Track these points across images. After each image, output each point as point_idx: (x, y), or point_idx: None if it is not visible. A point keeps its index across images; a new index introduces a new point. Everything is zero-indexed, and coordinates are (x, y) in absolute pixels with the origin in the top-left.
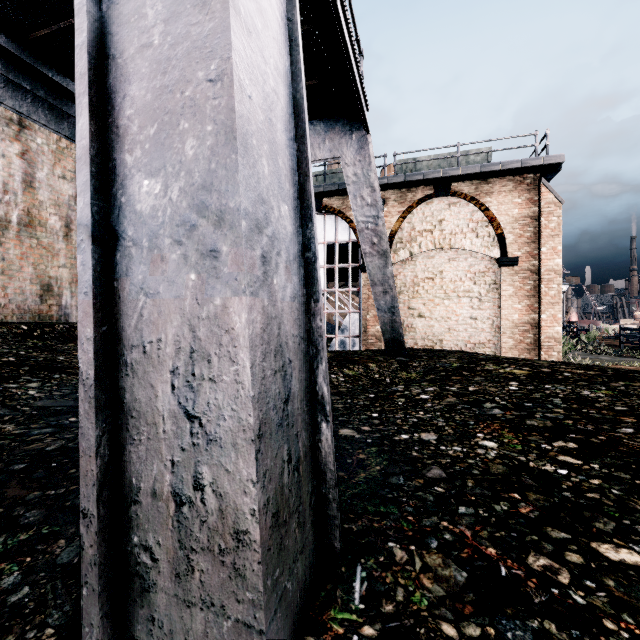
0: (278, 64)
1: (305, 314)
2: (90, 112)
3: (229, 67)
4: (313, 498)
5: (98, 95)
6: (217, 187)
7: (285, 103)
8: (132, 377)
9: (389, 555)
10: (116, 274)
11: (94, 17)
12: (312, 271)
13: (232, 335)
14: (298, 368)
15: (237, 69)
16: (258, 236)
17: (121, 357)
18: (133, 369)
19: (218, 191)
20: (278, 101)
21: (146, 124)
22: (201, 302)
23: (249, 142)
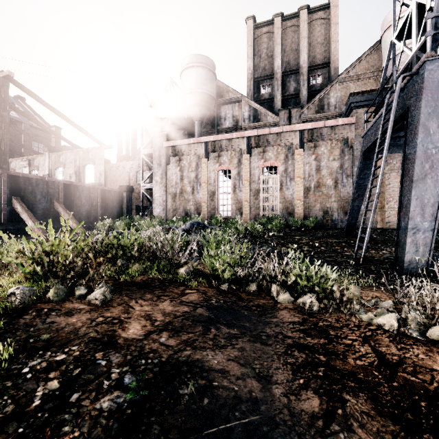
0: (431, 194)
1: (430, 240)
2: (398, 213)
3: (410, 209)
4: (423, 266)
5: (400, 210)
6: (407, 225)
7: (433, 201)
8: (399, 245)
9: (435, 278)
10: (399, 233)
11: (400, 198)
12: (433, 232)
13: (405, 242)
14: (423, 248)
15: (411, 209)
16: (412, 230)
17: (399, 243)
18: (399, 244)
19: (407, 225)
20: (429, 203)
21: (403, 215)
22: (404, 238)
23: (413, 218)
